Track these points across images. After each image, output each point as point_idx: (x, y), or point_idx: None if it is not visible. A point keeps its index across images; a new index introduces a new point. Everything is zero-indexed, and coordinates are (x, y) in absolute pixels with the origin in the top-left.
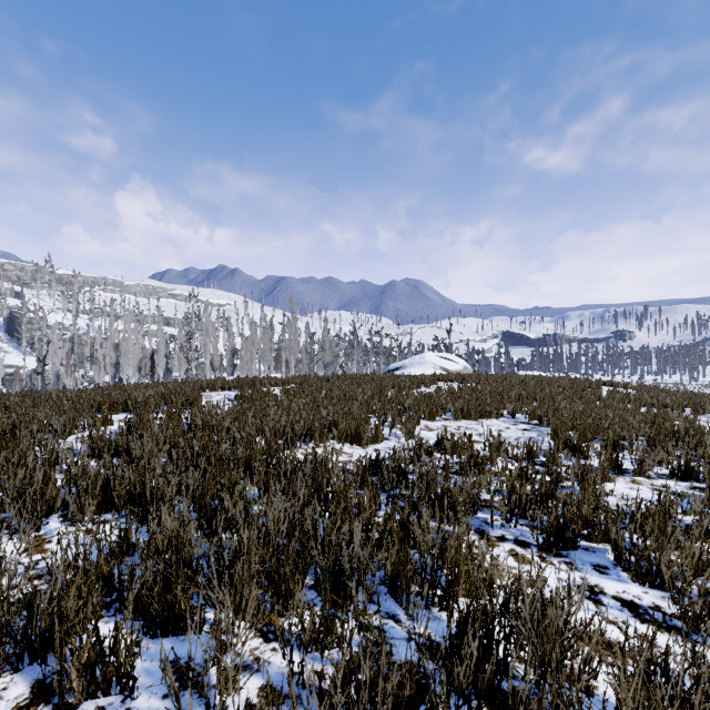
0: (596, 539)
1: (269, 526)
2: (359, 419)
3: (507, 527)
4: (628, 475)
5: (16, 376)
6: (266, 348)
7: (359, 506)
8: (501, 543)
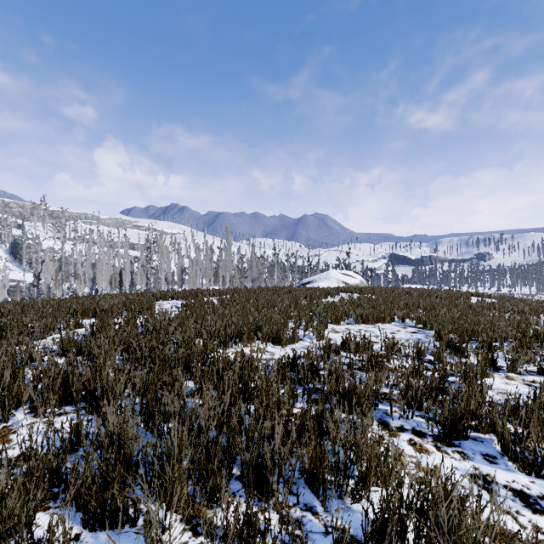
0: (483, 430)
1: (200, 422)
2: (279, 324)
3: (405, 418)
4: (502, 371)
5: (17, 288)
6: (208, 267)
7: (280, 403)
8: (401, 432)
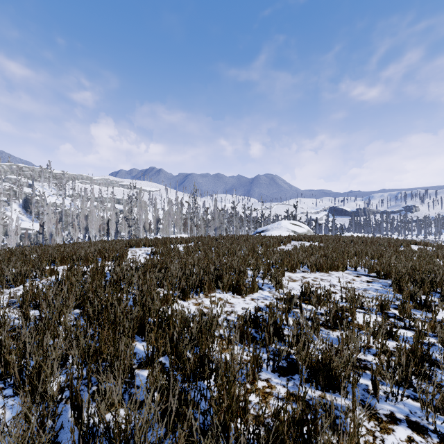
0: None
1: (135, 439)
2: (239, 272)
3: (392, 399)
4: None
5: (25, 235)
6: (178, 218)
7: (246, 405)
8: (394, 425)
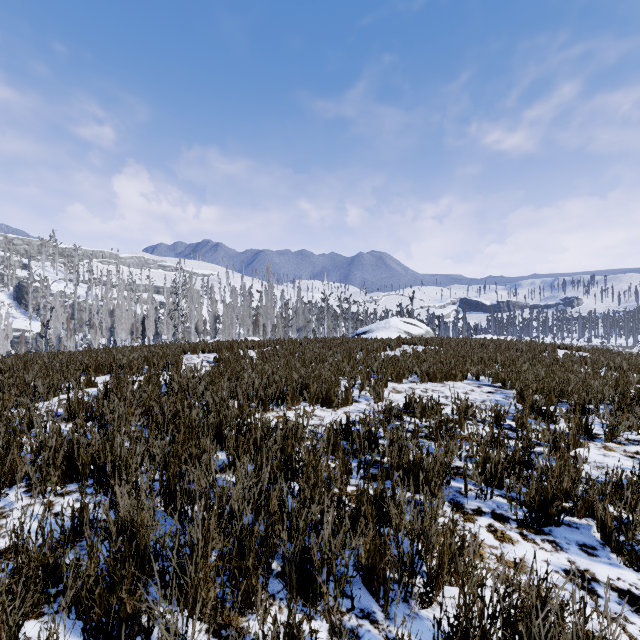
0: (578, 514)
1: (233, 505)
2: (330, 382)
3: (482, 498)
4: (598, 440)
5: (22, 339)
6: (245, 314)
7: (330, 482)
8: (478, 516)
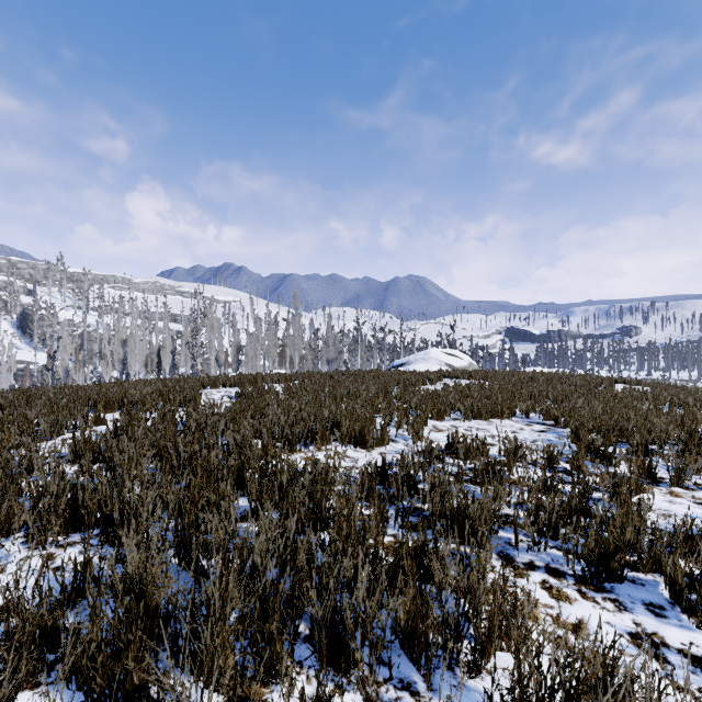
0: (643, 569)
1: (255, 559)
2: (364, 419)
3: (535, 550)
4: (663, 485)
5: (26, 372)
6: (271, 344)
7: (365, 533)
8: (531, 571)
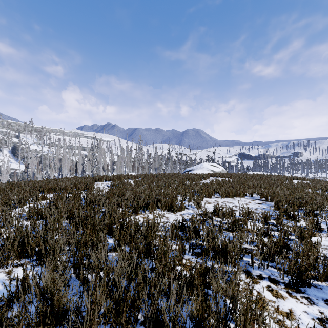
0: (320, 279)
1: (114, 278)
2: (172, 197)
3: (262, 268)
4: (324, 232)
5: (14, 173)
6: (128, 161)
7: (174, 262)
8: (261, 280)
